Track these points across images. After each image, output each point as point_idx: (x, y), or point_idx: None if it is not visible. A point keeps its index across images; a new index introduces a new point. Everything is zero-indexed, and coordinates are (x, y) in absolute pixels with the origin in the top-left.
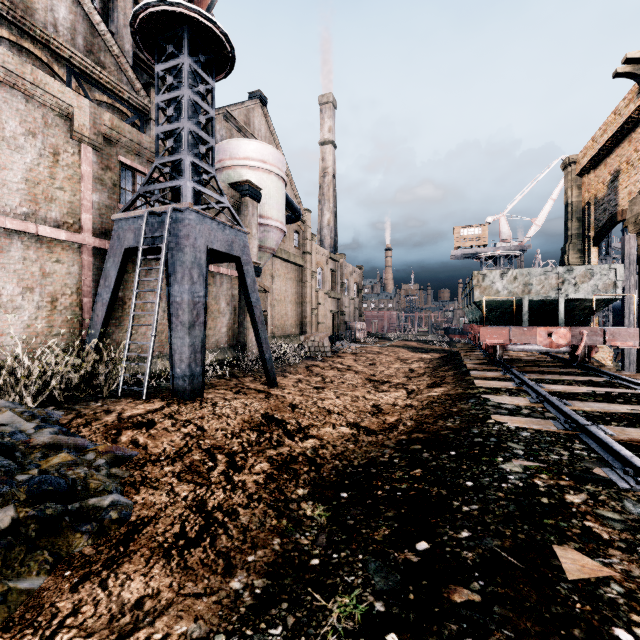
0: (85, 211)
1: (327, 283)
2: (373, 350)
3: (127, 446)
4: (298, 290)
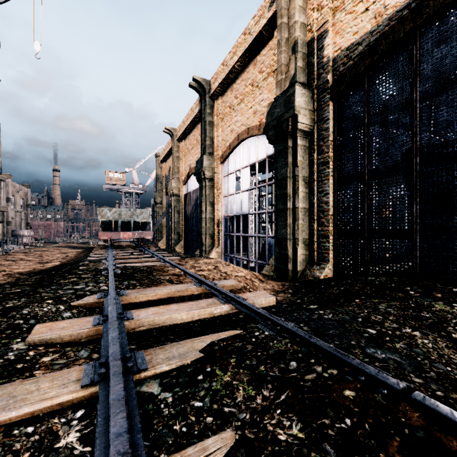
0: None
1: None
2: (41, 249)
3: None
4: None
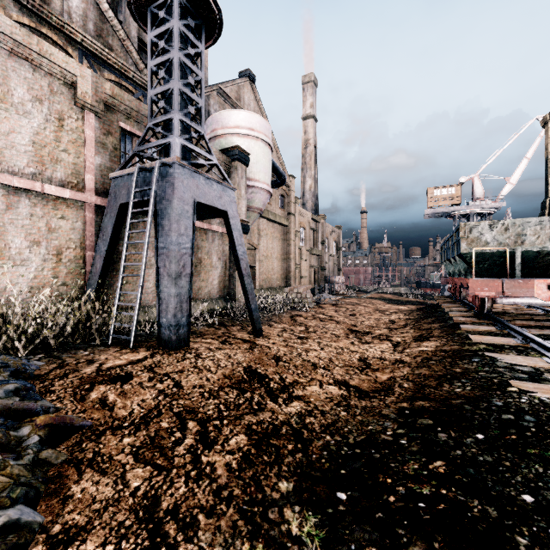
0: (88, 172)
1: (309, 241)
2: (352, 301)
3: (93, 406)
4: (283, 247)
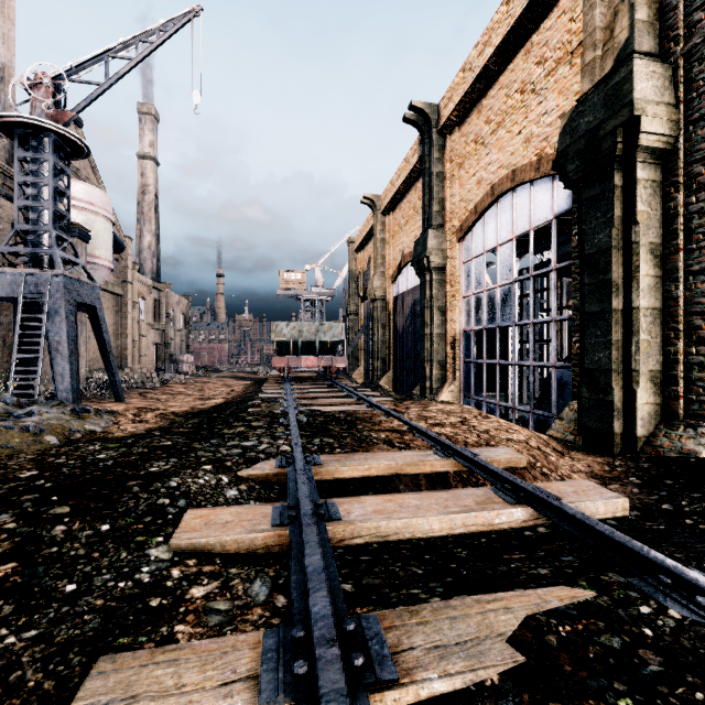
0: None
1: (150, 314)
2: (202, 380)
3: None
4: (117, 321)
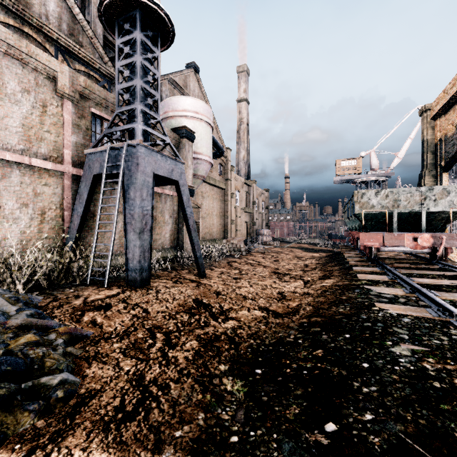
0: (66, 148)
1: (243, 201)
2: (276, 250)
3: (87, 325)
4: (222, 206)
